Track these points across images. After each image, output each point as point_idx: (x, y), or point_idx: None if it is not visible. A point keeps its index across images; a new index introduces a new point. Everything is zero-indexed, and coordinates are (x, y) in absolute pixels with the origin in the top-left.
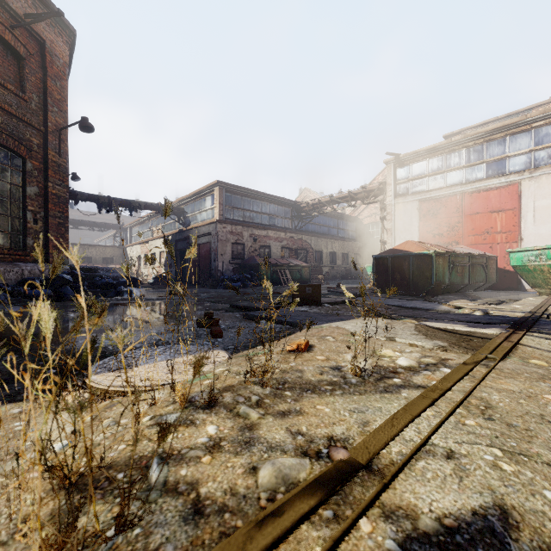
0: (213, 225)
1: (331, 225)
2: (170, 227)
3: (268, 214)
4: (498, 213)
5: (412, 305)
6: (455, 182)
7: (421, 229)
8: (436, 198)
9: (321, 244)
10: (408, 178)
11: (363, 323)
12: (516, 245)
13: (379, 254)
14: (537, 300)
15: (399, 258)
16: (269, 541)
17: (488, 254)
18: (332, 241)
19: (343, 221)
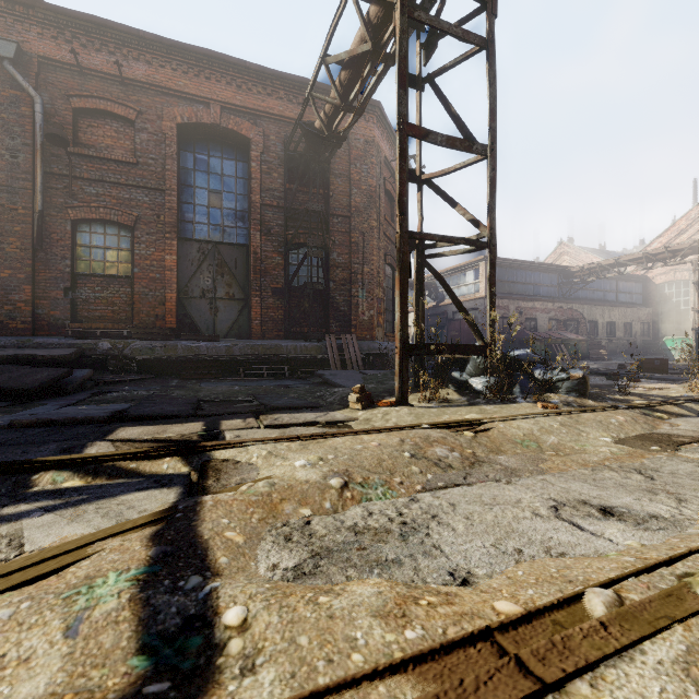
0: (480, 301)
1: (608, 289)
2: None
3: (532, 284)
4: None
5: None
6: None
7: None
8: None
9: (595, 313)
10: None
11: None
12: None
13: None
14: None
15: None
16: None
17: None
18: (610, 308)
19: (624, 282)
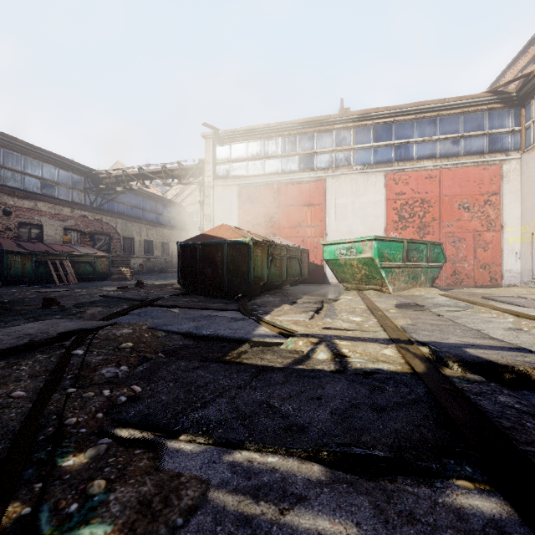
0: None
1: (148, 209)
2: None
3: (39, 178)
4: (309, 207)
5: (213, 328)
6: (273, 170)
7: (241, 217)
8: (256, 185)
9: (132, 230)
10: (228, 159)
11: None
12: (322, 240)
13: (186, 240)
14: (357, 301)
15: (211, 247)
16: None
17: (302, 247)
18: (148, 227)
19: (164, 206)
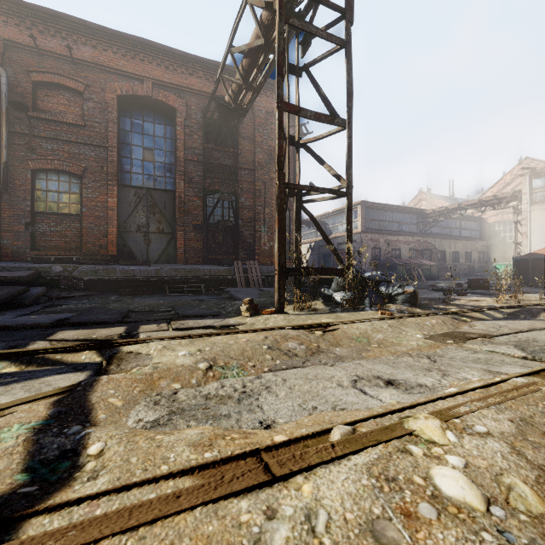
0: (357, 235)
1: (453, 227)
2: (311, 235)
3: (397, 222)
4: None
5: None
6: None
7: None
8: None
9: (444, 245)
10: None
11: (543, 286)
12: None
13: (519, 257)
14: None
15: (539, 260)
16: (541, 303)
17: None
18: (455, 241)
19: (466, 222)
